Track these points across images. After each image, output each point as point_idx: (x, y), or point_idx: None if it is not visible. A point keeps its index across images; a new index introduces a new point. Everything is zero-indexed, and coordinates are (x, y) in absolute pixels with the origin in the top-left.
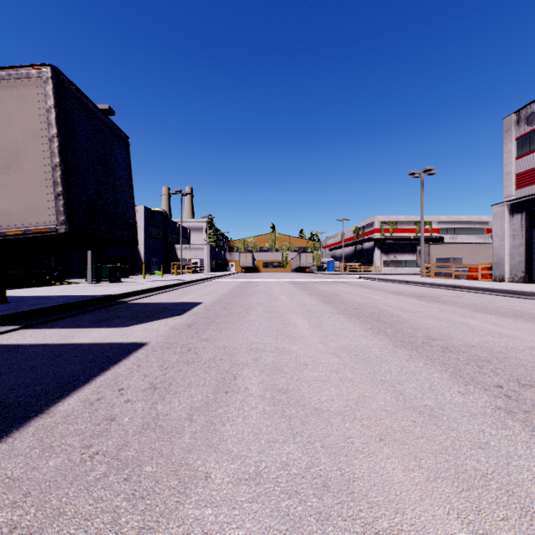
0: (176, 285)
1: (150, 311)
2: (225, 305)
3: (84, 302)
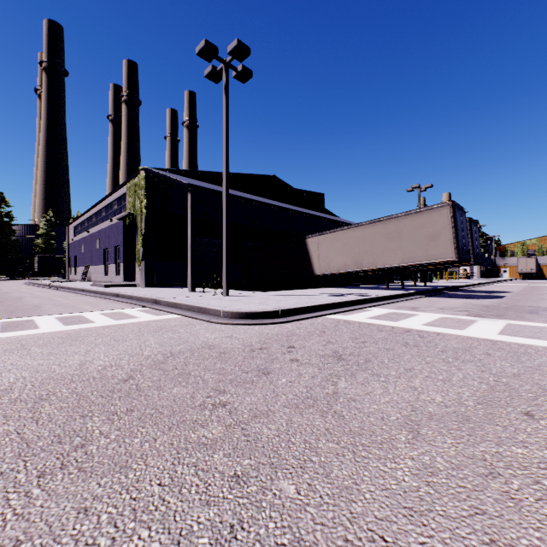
0: (475, 285)
1: (486, 292)
2: (526, 292)
3: (453, 287)
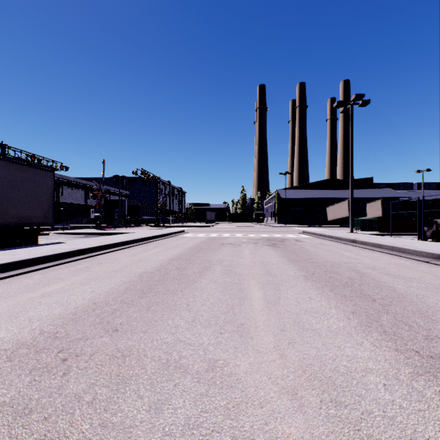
0: None
1: None
2: None
3: None
